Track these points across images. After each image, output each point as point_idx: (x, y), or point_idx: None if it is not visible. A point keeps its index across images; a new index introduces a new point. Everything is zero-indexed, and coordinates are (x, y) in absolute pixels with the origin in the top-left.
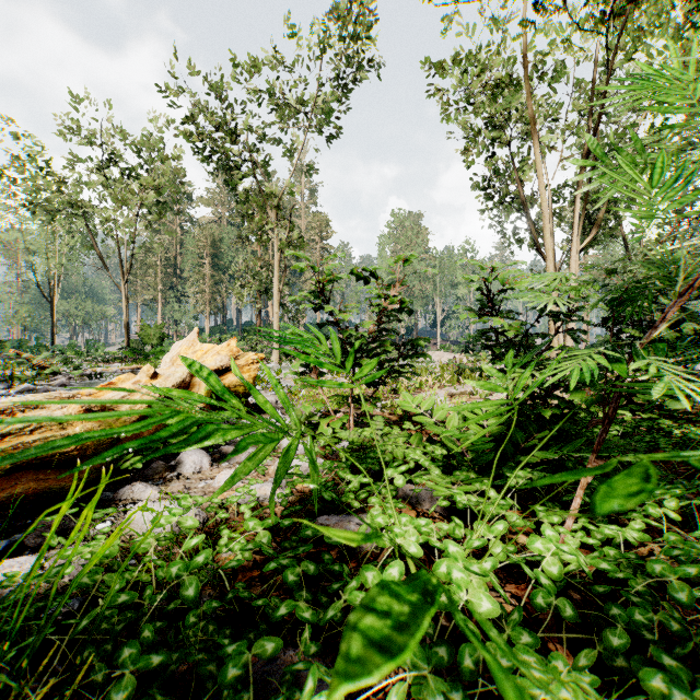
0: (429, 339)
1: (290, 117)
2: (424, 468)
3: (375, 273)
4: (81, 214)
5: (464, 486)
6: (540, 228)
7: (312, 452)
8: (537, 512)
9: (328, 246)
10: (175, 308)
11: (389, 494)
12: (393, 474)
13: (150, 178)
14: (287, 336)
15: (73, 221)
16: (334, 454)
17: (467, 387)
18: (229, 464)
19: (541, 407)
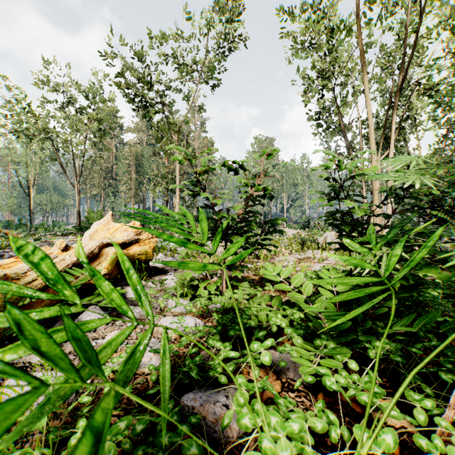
0: (285, 219)
1: (187, 72)
2: (284, 327)
3: (243, 166)
4: (48, 137)
5: (327, 359)
6: (353, 146)
7: (164, 352)
8: (405, 392)
9: (212, 159)
10: (112, 200)
11: (257, 394)
12: (259, 348)
13: (93, 113)
14: (152, 214)
15: (43, 142)
16: (209, 312)
17: (308, 254)
18: (122, 322)
19: (390, 279)
